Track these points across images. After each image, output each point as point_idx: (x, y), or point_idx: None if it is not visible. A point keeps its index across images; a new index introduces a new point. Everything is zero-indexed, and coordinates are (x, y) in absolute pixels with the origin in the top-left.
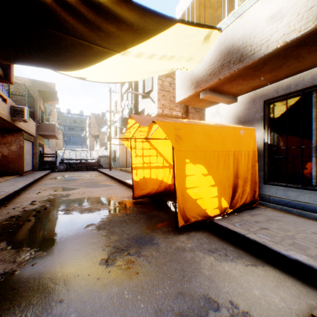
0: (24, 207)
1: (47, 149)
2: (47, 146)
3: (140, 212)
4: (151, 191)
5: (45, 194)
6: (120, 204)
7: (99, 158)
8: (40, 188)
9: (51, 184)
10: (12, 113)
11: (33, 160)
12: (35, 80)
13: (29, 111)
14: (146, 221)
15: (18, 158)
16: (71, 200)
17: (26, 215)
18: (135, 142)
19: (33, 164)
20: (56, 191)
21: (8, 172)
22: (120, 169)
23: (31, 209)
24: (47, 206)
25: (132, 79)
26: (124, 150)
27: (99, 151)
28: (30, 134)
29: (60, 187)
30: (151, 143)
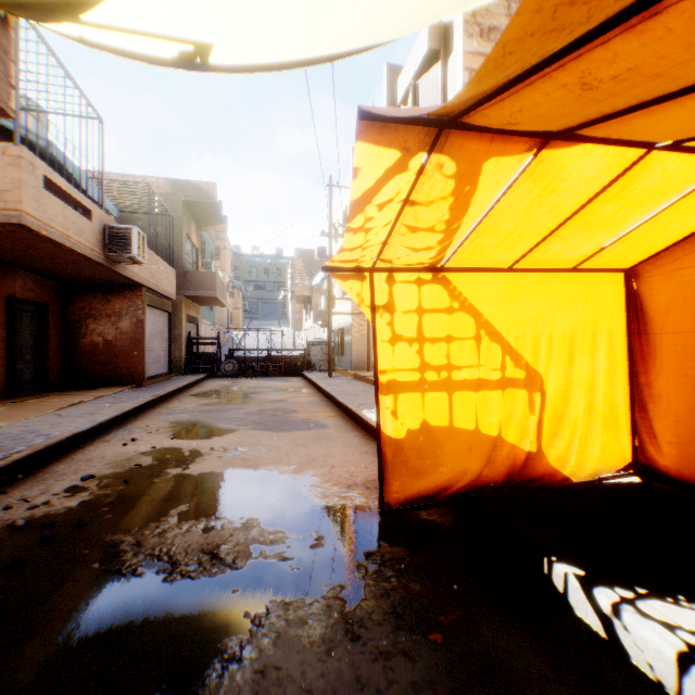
0: (36, 506)
1: (207, 328)
2: (207, 323)
3: (416, 615)
4: (455, 480)
5: (140, 449)
6: (332, 526)
7: (308, 347)
8: (146, 426)
9: (182, 412)
10: (105, 242)
11: (170, 352)
12: (178, 180)
13: (144, 238)
14: None
15: (133, 347)
16: (186, 481)
17: None
18: (391, 284)
19: (170, 361)
20: (174, 438)
21: (114, 378)
22: (354, 374)
23: (47, 516)
24: (101, 505)
25: (377, 27)
26: (362, 328)
27: (310, 331)
28: (162, 296)
29: (192, 425)
30: (455, 289)
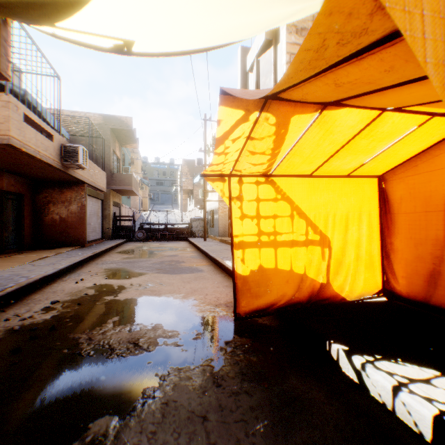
0: (24, 318)
1: (126, 210)
2: (126, 206)
3: (253, 373)
4: (278, 300)
5: (87, 285)
6: (206, 327)
7: (191, 222)
8: (89, 271)
9: (112, 263)
10: (62, 155)
11: (102, 225)
12: (107, 115)
13: (86, 153)
14: (272, 432)
15: (79, 222)
16: (117, 304)
17: (4, 346)
18: (241, 184)
19: (102, 231)
20: (107, 278)
21: (66, 242)
22: (220, 239)
23: (32, 324)
24: (65, 317)
25: (233, 33)
26: (225, 210)
27: (192, 212)
28: (97, 189)
29: (118, 271)
30: (278, 187)
